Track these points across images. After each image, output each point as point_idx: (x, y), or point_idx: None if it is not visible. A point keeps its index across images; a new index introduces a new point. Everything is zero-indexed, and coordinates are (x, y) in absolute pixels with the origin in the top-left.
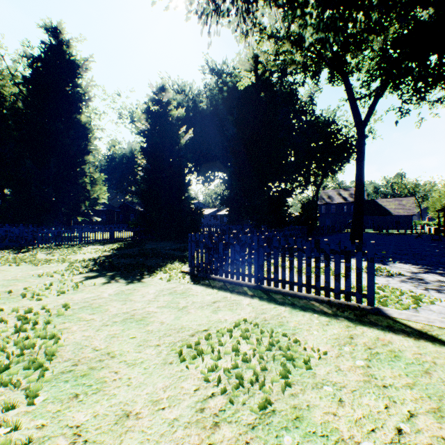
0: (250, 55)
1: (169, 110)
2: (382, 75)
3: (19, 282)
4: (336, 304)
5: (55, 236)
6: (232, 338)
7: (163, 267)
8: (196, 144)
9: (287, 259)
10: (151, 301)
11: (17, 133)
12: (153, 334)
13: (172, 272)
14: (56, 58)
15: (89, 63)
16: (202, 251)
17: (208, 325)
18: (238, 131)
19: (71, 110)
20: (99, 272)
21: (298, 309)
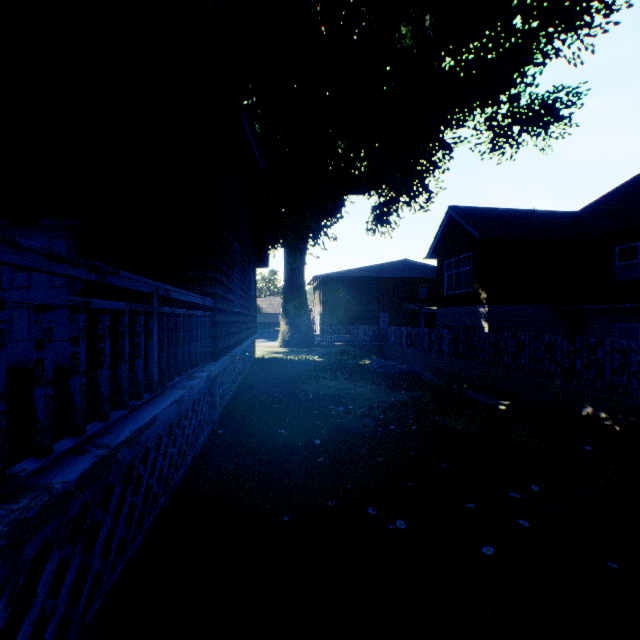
0: None
1: None
2: None
3: None
4: None
5: None
6: None
7: None
8: None
9: None
10: None
11: None
12: None
13: None
14: None
15: None
16: None
17: None
18: None
19: None
20: None
21: None
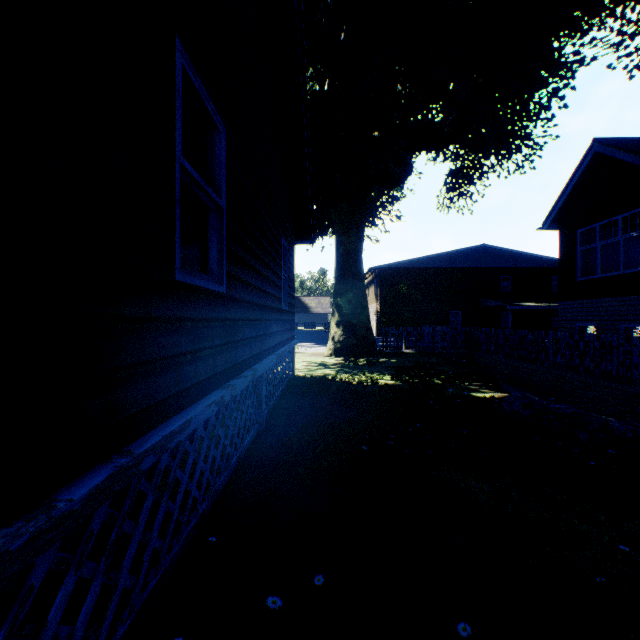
0: None
1: None
2: None
3: None
4: None
5: None
6: None
7: None
8: None
9: None
10: None
11: None
12: None
13: None
14: None
15: None
16: None
17: None
18: None
19: None
20: None
21: None
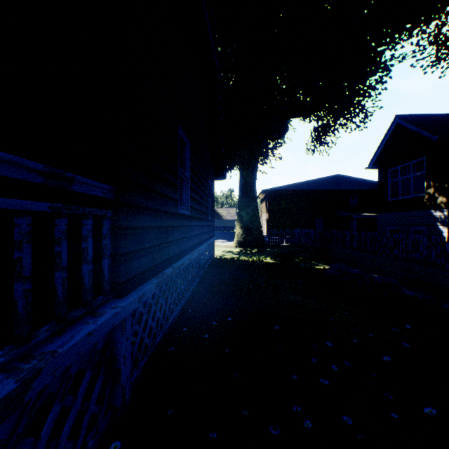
0: None
1: None
2: None
3: None
4: None
5: None
6: None
7: None
8: None
9: None
10: None
11: None
12: None
13: None
14: None
15: None
16: None
17: None
18: None
19: None
20: None
21: None
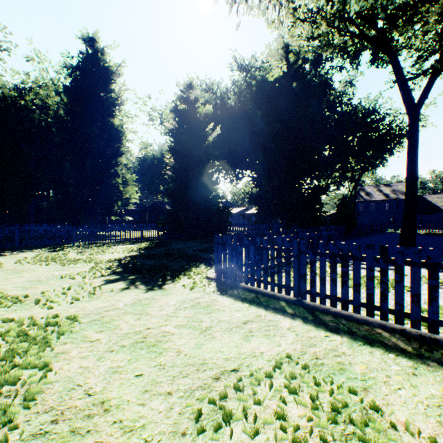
0: (280, 45)
1: (196, 107)
2: (442, 46)
3: (41, 284)
4: (416, 337)
5: (89, 235)
6: (273, 390)
7: (187, 271)
8: (224, 142)
9: (328, 264)
10: (170, 316)
11: (58, 138)
12: (165, 372)
13: (196, 278)
14: (92, 66)
15: (121, 69)
16: (230, 255)
17: (238, 362)
18: (267, 126)
19: (106, 115)
20: (120, 275)
21: (361, 342)
